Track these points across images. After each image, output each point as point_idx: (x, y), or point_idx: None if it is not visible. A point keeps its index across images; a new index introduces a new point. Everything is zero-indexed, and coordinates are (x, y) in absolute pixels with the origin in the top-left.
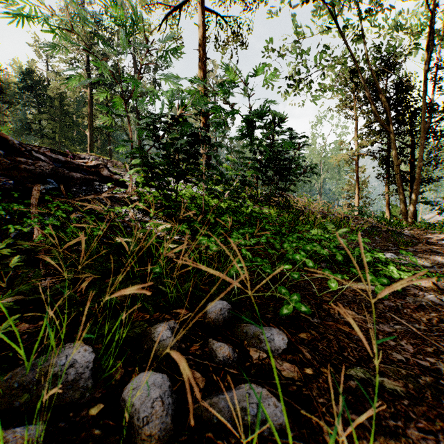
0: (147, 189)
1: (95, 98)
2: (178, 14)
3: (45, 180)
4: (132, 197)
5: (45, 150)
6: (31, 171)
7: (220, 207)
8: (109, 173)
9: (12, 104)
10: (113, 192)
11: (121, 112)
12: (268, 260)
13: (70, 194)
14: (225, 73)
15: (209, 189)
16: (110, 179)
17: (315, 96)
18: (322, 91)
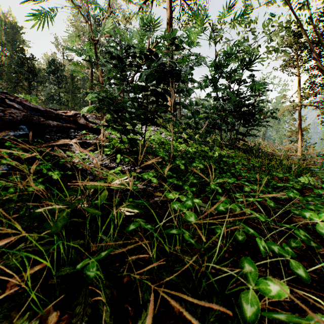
0: (117, 135)
1: (94, 76)
2: (151, 3)
3: (17, 127)
4: (103, 143)
5: (23, 100)
6: (1, 118)
7: (189, 152)
8: (85, 122)
9: (41, 83)
10: (86, 138)
11: (84, 50)
12: (288, 246)
13: (40, 140)
14: (193, 17)
15: (178, 131)
16: (86, 127)
17: (262, 58)
18: (270, 52)
